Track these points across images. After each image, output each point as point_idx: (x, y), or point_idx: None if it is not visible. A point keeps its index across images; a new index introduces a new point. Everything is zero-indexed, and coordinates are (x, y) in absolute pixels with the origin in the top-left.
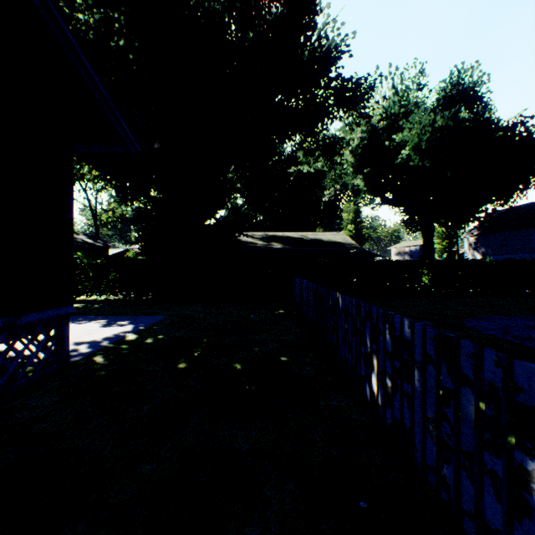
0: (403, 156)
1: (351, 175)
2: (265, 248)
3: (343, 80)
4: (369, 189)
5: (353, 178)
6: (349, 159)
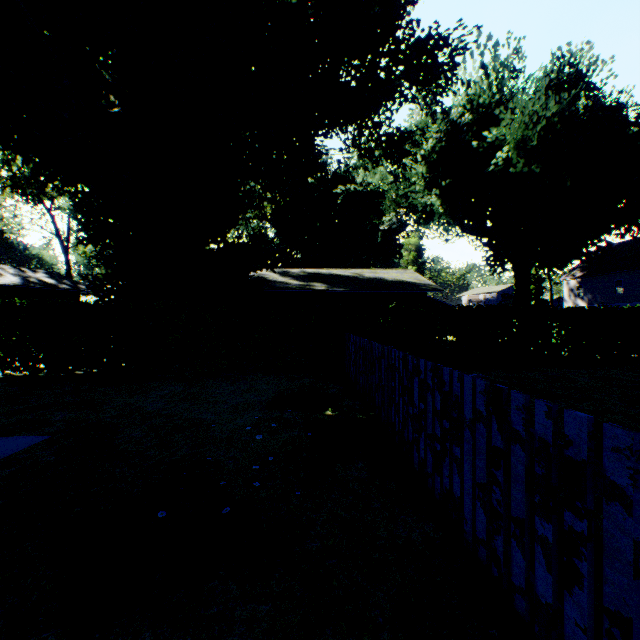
0: (498, 161)
1: (422, 191)
2: (302, 290)
3: (422, 32)
4: (447, 211)
5: (424, 196)
6: (420, 168)
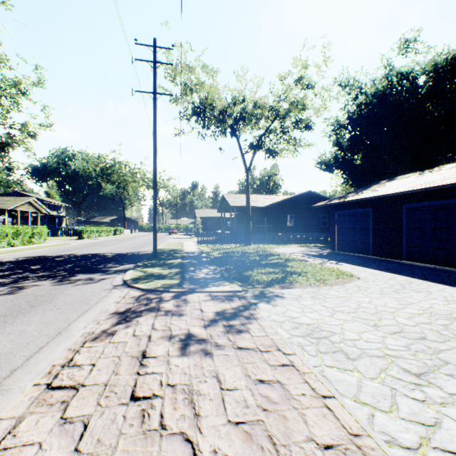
0: None
1: None
2: None
3: None
4: None
5: None
6: None
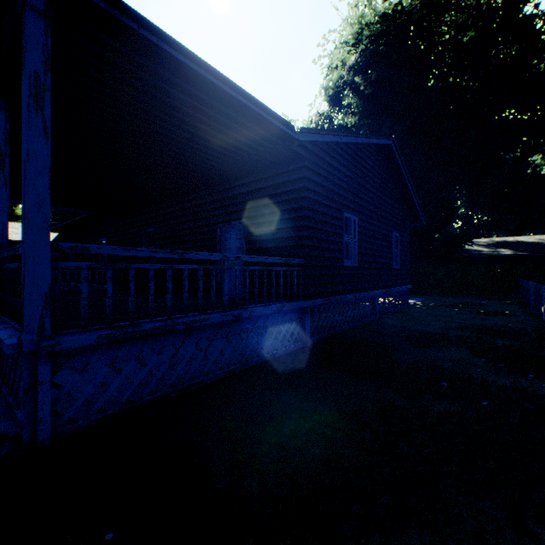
0: None
1: None
2: (490, 255)
3: None
4: None
5: None
6: None
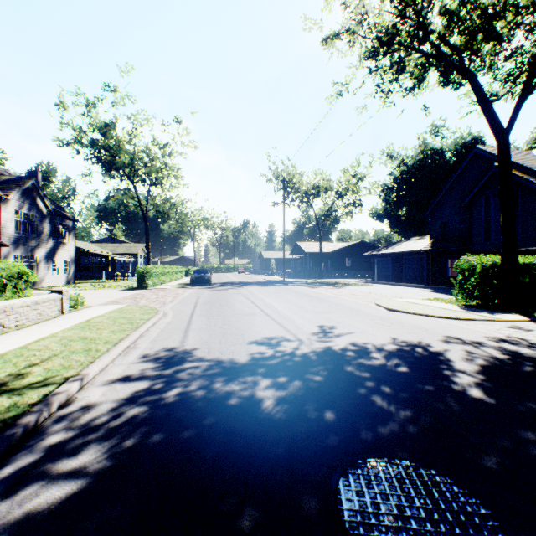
0: None
1: None
2: None
3: None
4: None
5: None
6: None
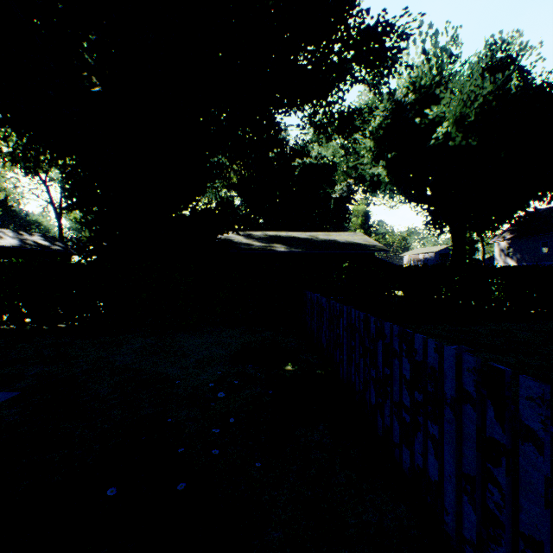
0: (439, 136)
1: (370, 163)
2: (263, 251)
3: (371, 19)
4: (392, 180)
5: (371, 167)
6: (368, 142)
